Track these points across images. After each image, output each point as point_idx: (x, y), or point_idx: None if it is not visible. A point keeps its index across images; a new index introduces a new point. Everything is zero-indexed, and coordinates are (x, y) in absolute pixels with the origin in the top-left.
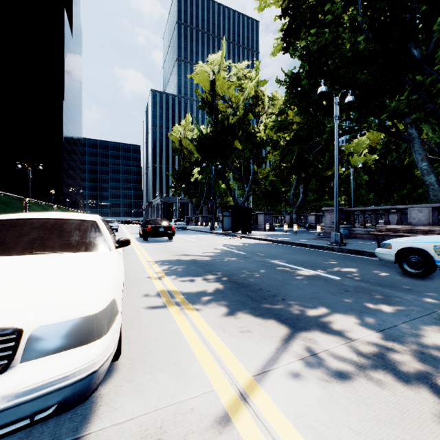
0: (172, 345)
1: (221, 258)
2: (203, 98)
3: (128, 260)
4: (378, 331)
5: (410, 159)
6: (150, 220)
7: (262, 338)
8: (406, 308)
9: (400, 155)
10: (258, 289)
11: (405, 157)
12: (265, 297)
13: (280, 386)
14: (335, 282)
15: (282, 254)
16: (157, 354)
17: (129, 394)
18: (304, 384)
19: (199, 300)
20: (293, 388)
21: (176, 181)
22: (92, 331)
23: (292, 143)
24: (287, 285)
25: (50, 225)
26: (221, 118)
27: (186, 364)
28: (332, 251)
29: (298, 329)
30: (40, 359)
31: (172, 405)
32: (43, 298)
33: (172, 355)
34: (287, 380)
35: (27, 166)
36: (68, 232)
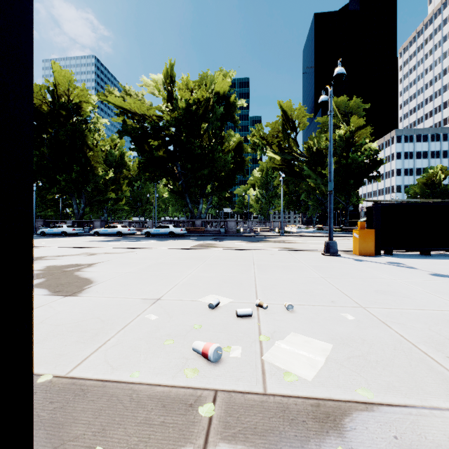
0: None
1: None
2: None
3: None
4: None
5: None
6: None
7: None
8: None
9: None
10: None
11: None
12: None
13: None
14: None
15: None
16: None
17: None
18: None
19: None
20: None
21: None
22: None
23: None
24: None
25: None
26: None
27: None
28: None
29: None
30: None
31: None
32: None
33: None
34: None
35: None
36: None
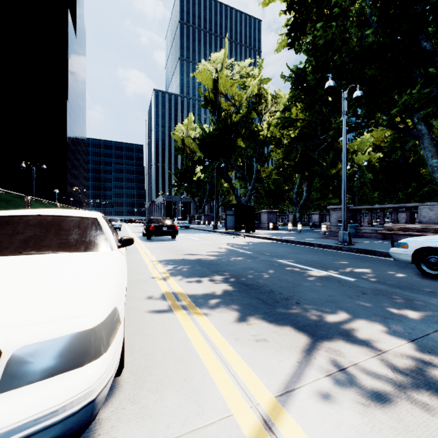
0: (180, 356)
1: (227, 258)
2: (205, 97)
3: (131, 260)
4: (409, 341)
5: (416, 157)
6: (153, 218)
7: (281, 349)
8: (434, 313)
9: (405, 153)
10: (268, 291)
11: (410, 155)
12: (278, 300)
13: (309, 411)
14: (350, 284)
15: (289, 254)
16: (164, 367)
17: (133, 420)
18: (337, 408)
19: (207, 303)
20: (325, 413)
21: (178, 180)
22: (88, 349)
23: (296, 141)
24: (299, 287)
25: (47, 222)
26: (224, 116)
27: (198, 381)
28: (340, 251)
29: (319, 338)
30: (23, 389)
31: (184, 436)
32: (31, 308)
33: (181, 368)
34: (317, 403)
35: (31, 165)
36: (66, 229)
